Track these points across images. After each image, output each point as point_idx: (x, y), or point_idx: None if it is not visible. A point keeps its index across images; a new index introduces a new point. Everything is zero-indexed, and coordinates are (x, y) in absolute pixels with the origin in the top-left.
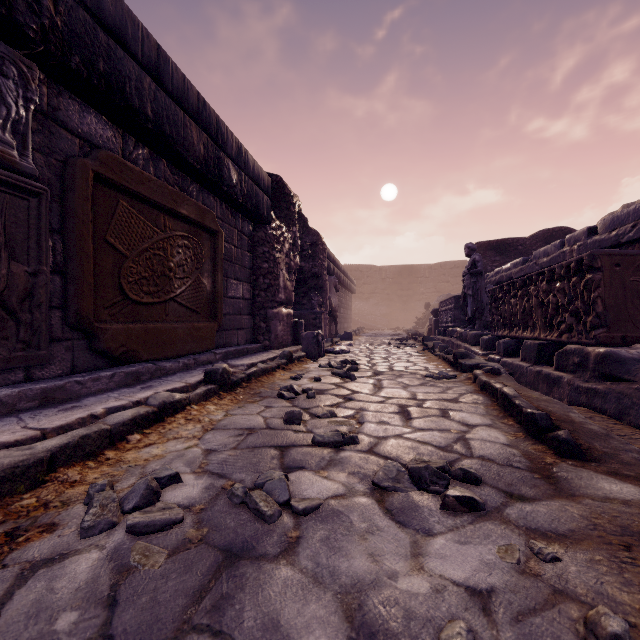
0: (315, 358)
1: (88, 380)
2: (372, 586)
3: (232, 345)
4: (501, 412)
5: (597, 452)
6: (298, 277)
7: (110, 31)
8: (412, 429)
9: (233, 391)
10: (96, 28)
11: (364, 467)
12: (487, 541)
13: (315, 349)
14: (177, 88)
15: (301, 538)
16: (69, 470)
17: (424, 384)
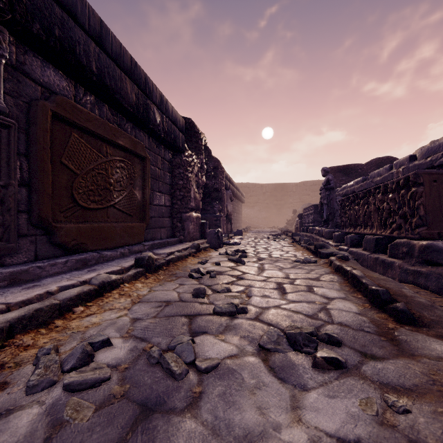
0: (216, 248)
1: (47, 265)
2: (260, 437)
3: (157, 239)
4: (351, 288)
5: (426, 319)
6: (204, 191)
7: (64, 7)
8: (287, 301)
9: (156, 272)
10: (53, 4)
11: (252, 332)
12: (350, 395)
13: (216, 242)
14: (115, 52)
15: (203, 393)
16: (24, 336)
17: (294, 267)
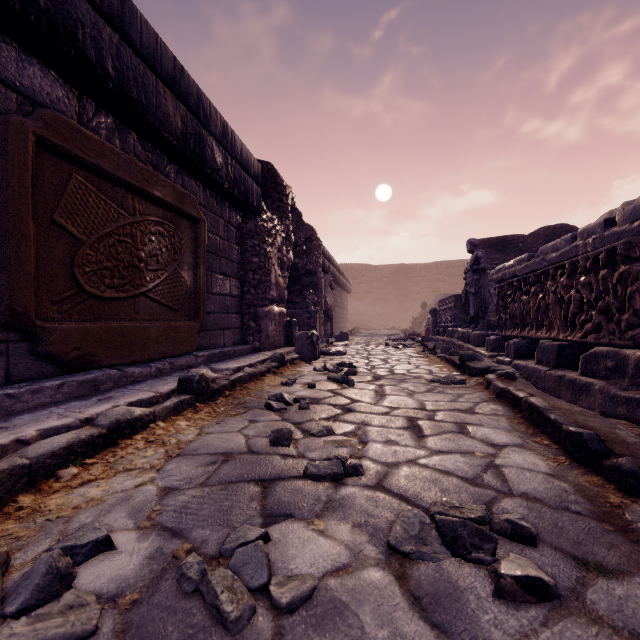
0: (309, 360)
1: (25, 392)
2: None
3: (217, 346)
4: (529, 427)
5: None
6: (292, 274)
7: None
8: (427, 451)
9: (213, 401)
10: None
11: (373, 514)
12: None
13: (309, 350)
14: (147, 47)
15: None
16: None
17: (431, 390)
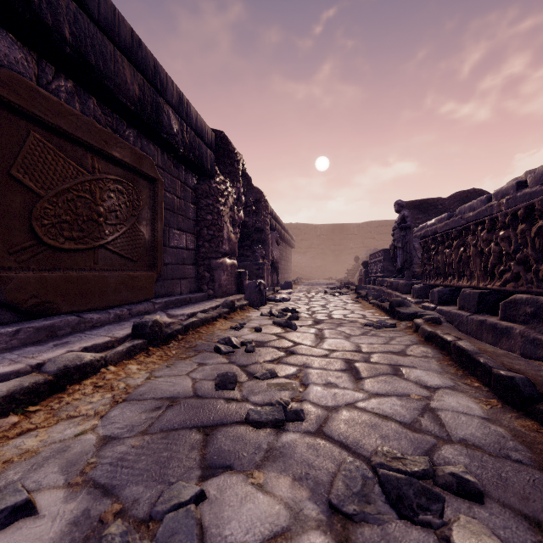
0: (257, 306)
1: None
2: None
3: (175, 294)
4: (459, 369)
5: None
6: (243, 231)
7: None
8: (365, 394)
9: (166, 345)
10: None
11: (314, 465)
12: None
13: (257, 298)
14: (105, 17)
15: None
16: None
17: (366, 333)
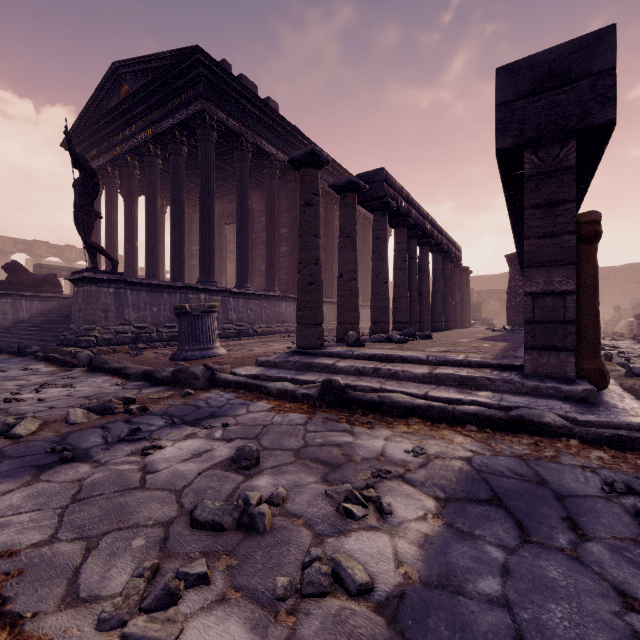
0: None
1: None
2: None
3: None
4: None
5: None
6: None
7: None
8: None
9: None
10: None
11: None
12: None
13: None
14: None
15: None
16: None
17: None
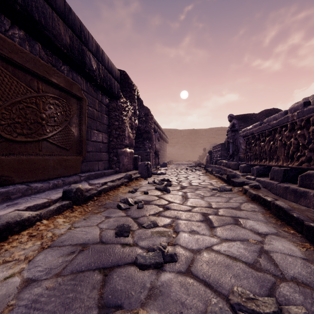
0: (146, 177)
1: None
2: None
3: (94, 170)
4: (277, 220)
5: None
6: (137, 132)
7: None
8: (218, 239)
9: (85, 204)
10: None
11: (186, 303)
12: None
13: (146, 172)
14: None
15: None
16: None
17: (213, 195)
